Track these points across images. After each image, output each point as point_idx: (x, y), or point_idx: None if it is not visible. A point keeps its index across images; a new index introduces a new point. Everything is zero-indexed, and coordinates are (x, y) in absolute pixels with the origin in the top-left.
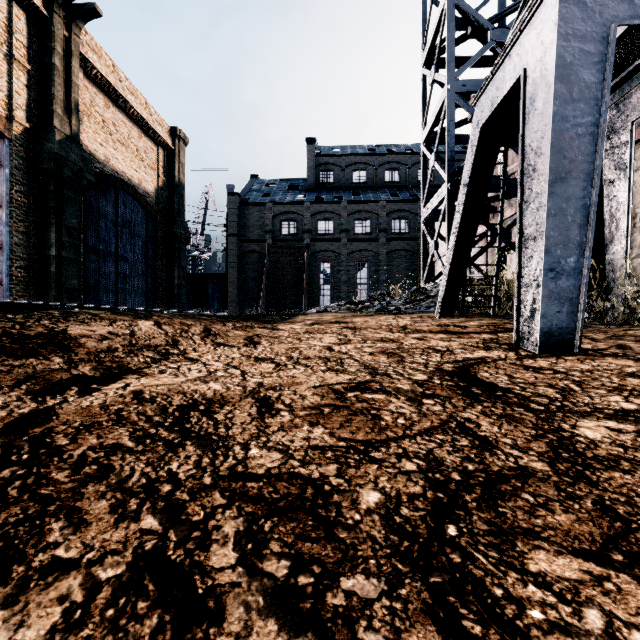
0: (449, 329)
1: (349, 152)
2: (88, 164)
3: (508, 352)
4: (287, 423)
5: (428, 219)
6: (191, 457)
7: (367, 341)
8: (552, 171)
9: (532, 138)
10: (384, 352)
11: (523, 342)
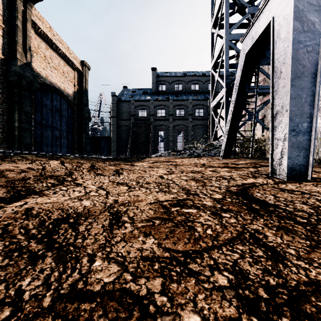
0: (229, 165)
1: (173, 75)
2: (36, 78)
3: (267, 179)
4: (128, 234)
5: (214, 108)
6: (44, 271)
7: (183, 172)
8: (292, 72)
9: (279, 55)
10: (193, 179)
11: (275, 173)
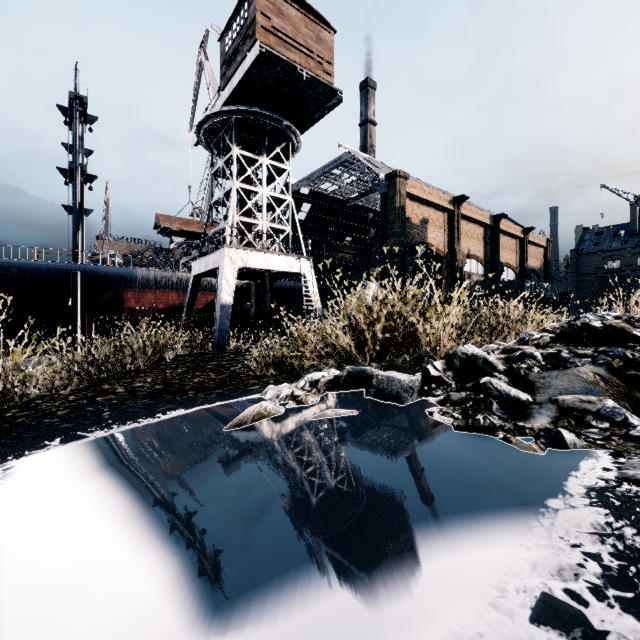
0: None
1: None
2: (531, 273)
3: None
4: None
5: None
6: None
7: None
8: None
9: None
10: None
11: None
